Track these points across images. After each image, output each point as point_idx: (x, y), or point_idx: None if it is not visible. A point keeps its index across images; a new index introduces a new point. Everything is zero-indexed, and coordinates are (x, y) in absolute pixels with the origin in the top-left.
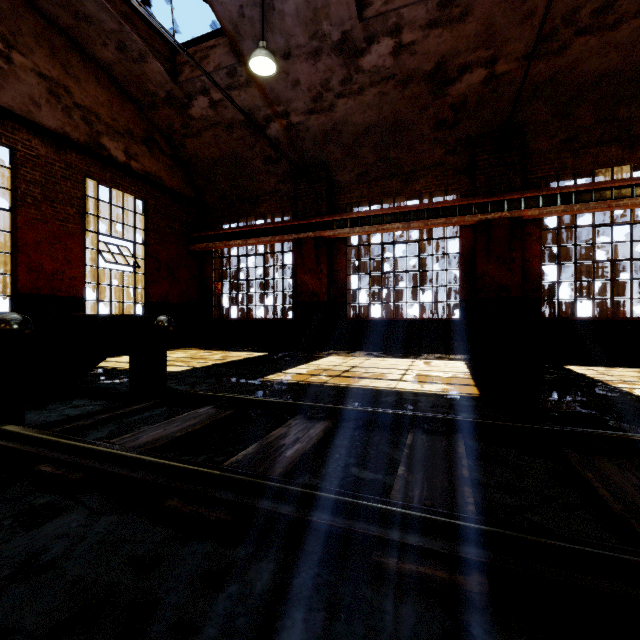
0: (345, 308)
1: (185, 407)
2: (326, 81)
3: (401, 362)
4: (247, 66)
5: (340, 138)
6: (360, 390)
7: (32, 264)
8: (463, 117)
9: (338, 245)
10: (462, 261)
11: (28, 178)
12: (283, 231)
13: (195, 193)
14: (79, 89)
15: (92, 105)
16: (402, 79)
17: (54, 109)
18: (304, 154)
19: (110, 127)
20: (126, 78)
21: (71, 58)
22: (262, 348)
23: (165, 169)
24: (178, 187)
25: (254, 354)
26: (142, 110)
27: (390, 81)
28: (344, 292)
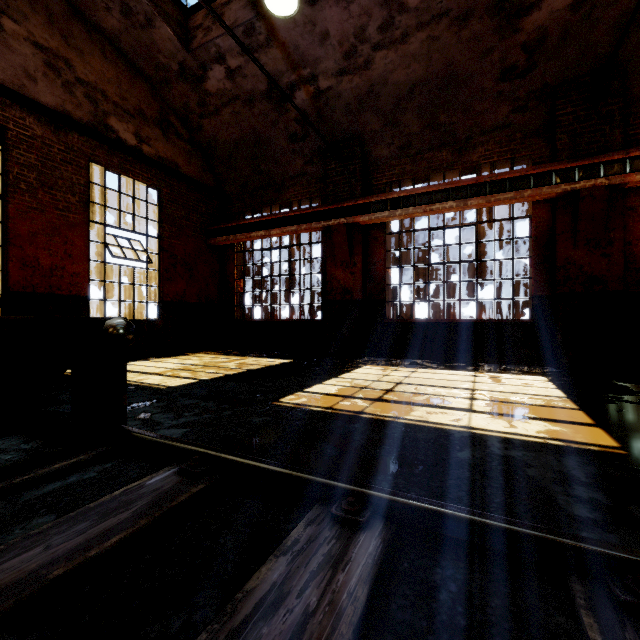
0: (383, 307)
1: (142, 462)
2: (361, 29)
3: (459, 376)
4: (266, 19)
5: (378, 103)
6: (416, 430)
7: (26, 258)
8: (540, 59)
9: (375, 233)
10: (535, 247)
11: (21, 161)
12: (310, 218)
13: (216, 182)
14: (82, 63)
15: (97, 81)
16: (459, 15)
17: (52, 84)
18: (335, 127)
19: (118, 106)
20: (135, 50)
21: (73, 27)
22: (287, 353)
23: (182, 155)
24: (196, 175)
25: (276, 361)
26: (155, 89)
27: (443, 20)
28: (382, 288)
